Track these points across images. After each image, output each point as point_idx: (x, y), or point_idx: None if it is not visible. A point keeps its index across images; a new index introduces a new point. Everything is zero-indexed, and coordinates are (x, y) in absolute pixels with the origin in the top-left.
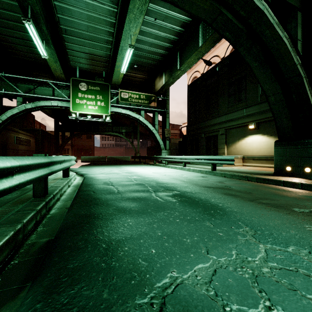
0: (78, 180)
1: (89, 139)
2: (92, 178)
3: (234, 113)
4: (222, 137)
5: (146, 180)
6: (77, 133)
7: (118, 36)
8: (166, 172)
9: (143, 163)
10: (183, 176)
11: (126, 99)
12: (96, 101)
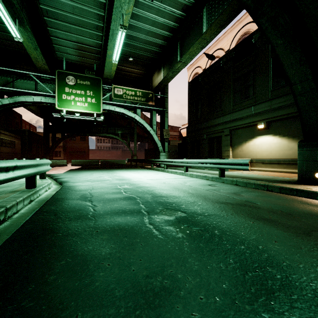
0: (51, 191)
1: (83, 141)
2: (70, 188)
3: (240, 112)
4: (226, 138)
5: (140, 190)
6: (68, 135)
7: (109, 20)
8: (166, 179)
9: (140, 167)
10: (186, 184)
11: (121, 95)
12: (86, 97)
